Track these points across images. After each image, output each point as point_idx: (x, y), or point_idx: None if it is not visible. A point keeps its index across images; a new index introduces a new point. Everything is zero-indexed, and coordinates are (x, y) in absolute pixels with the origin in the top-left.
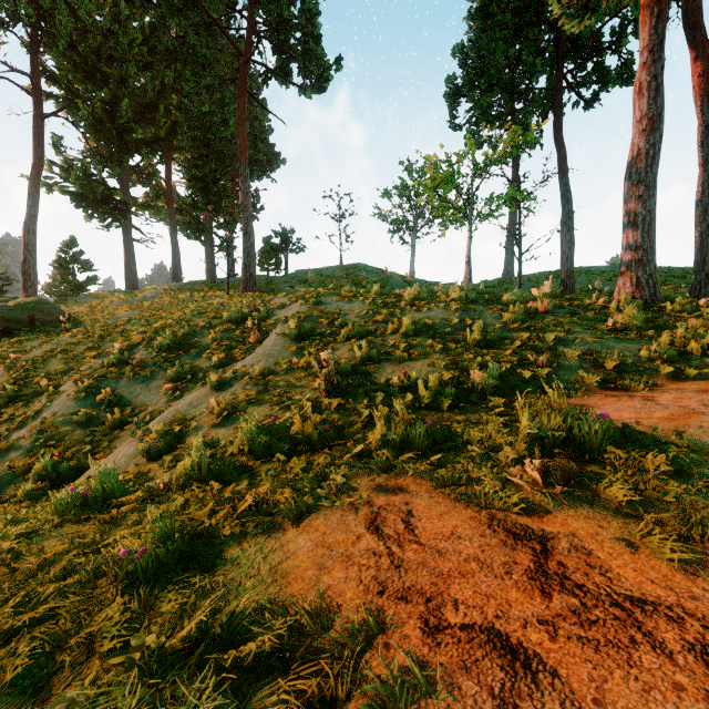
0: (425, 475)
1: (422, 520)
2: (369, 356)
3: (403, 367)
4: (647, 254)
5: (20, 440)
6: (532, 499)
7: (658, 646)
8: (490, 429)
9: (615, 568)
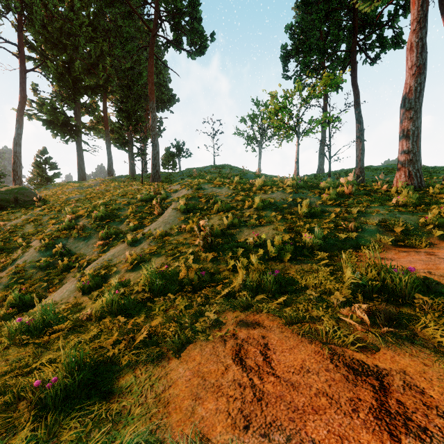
0: (276, 313)
1: (276, 353)
2: (232, 223)
3: (256, 230)
4: (415, 156)
5: (1, 279)
6: (362, 336)
7: None
8: (320, 276)
9: None
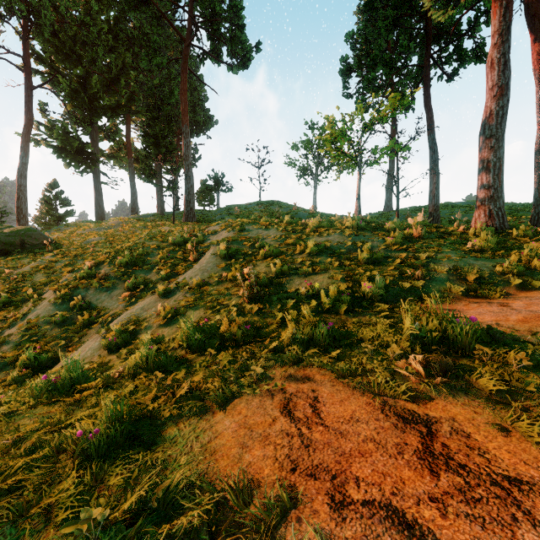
0: (328, 367)
1: (326, 405)
2: (282, 271)
3: (309, 279)
4: (497, 192)
5: (10, 336)
6: (416, 387)
7: (538, 524)
8: (378, 329)
9: (491, 450)
